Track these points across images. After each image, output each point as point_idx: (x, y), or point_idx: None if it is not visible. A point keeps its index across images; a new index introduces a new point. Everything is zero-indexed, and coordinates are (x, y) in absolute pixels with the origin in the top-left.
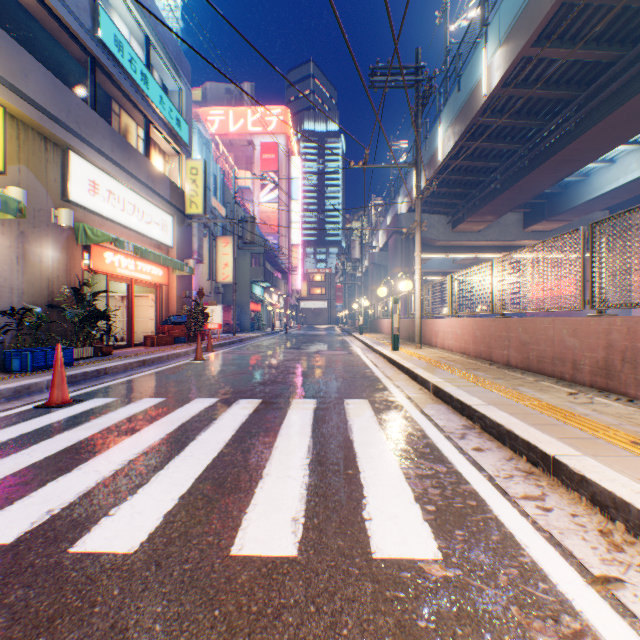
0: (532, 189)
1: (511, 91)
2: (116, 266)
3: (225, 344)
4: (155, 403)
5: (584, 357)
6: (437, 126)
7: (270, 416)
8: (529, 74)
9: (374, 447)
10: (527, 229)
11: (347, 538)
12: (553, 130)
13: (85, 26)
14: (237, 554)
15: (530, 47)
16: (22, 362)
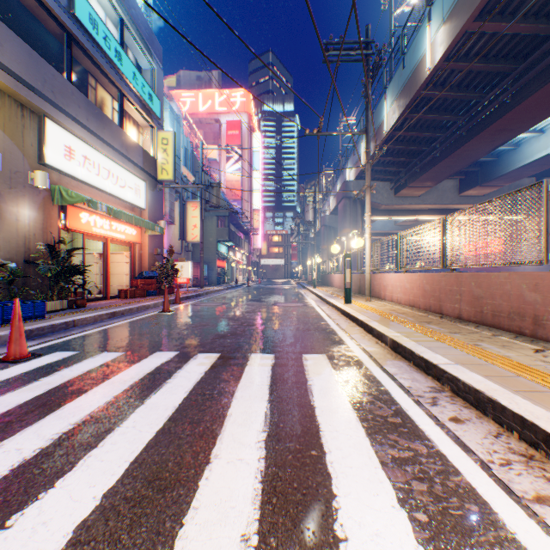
0: (469, 157)
1: (453, 65)
2: (91, 225)
3: (192, 296)
4: (113, 358)
5: (548, 312)
6: (383, 101)
7: (226, 374)
8: (470, 49)
9: (338, 416)
10: (462, 194)
11: None
12: (490, 102)
13: (60, 3)
14: None
15: (473, 22)
16: None
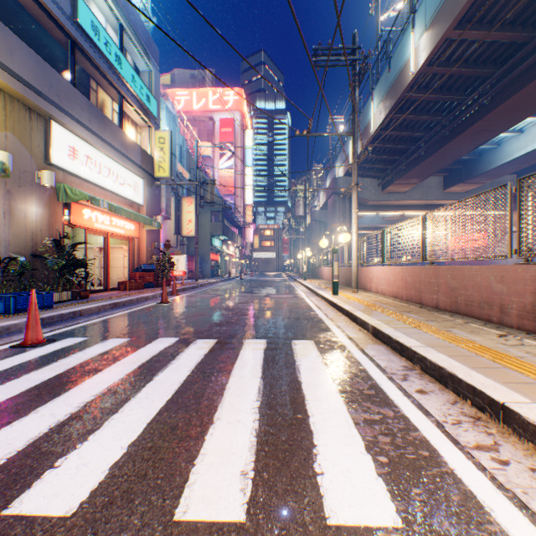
0: (452, 155)
1: (435, 69)
2: (93, 221)
3: (188, 288)
4: (120, 343)
5: (511, 302)
6: (370, 102)
7: (224, 356)
8: (451, 54)
9: (321, 389)
10: (446, 190)
11: (298, 498)
12: (471, 104)
13: (65, 12)
14: (181, 519)
15: (453, 30)
16: (5, 305)
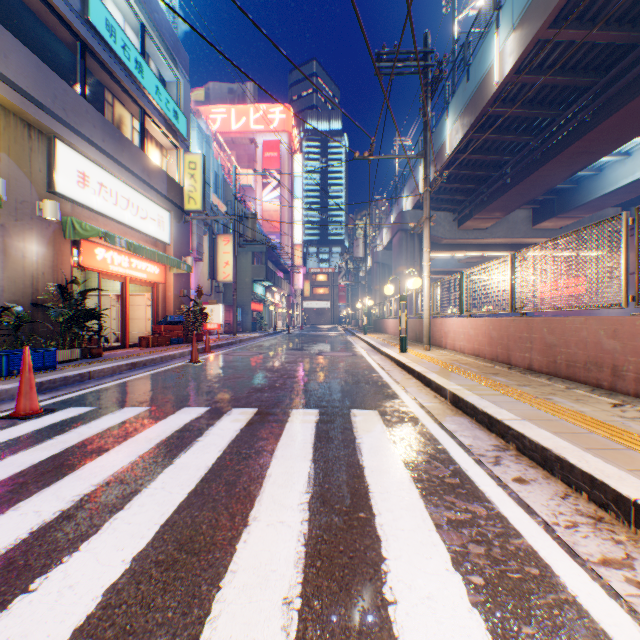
0: (544, 183)
1: (525, 78)
2: (108, 263)
3: (224, 345)
4: (135, 414)
5: (628, 362)
6: (444, 119)
7: (265, 431)
8: (544, 59)
9: (390, 476)
10: (536, 226)
11: None
12: (568, 120)
13: (73, 7)
14: None
15: (547, 29)
16: None
